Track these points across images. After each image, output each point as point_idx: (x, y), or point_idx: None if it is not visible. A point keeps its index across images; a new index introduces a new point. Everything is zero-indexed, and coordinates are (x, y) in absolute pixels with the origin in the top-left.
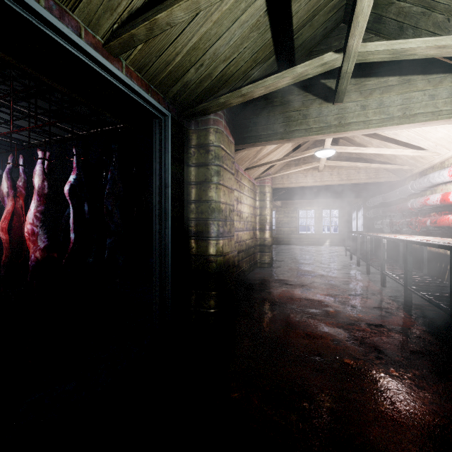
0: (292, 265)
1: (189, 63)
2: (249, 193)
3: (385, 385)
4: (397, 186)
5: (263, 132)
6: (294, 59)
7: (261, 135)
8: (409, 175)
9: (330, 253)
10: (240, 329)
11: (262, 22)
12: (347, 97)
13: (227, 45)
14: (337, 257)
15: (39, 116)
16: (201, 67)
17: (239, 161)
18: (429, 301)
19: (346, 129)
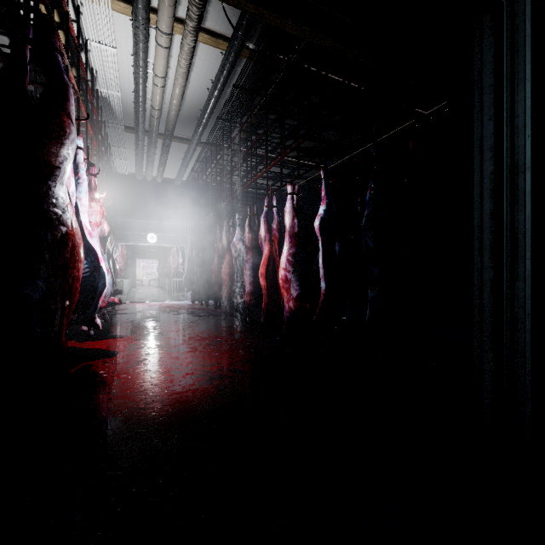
0: None
1: None
2: None
3: None
4: None
5: None
6: None
7: None
8: None
9: None
10: None
11: None
12: None
13: None
14: None
15: (293, 160)
16: None
17: None
18: None
19: None
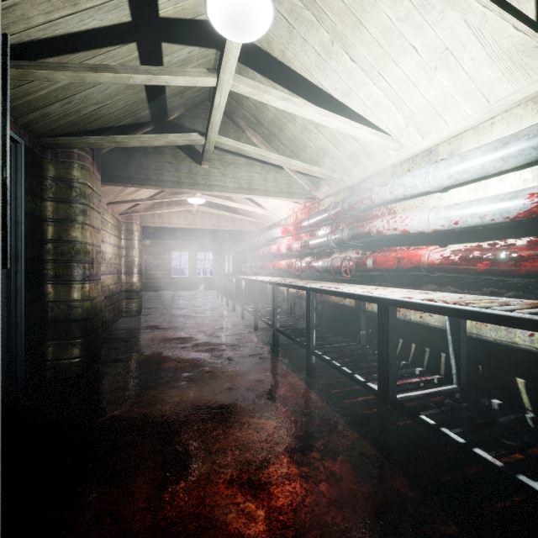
0: (164, 311)
1: (55, 98)
2: (113, 231)
3: (230, 375)
4: (256, 235)
5: (136, 175)
6: (168, 116)
7: (133, 177)
8: (262, 227)
9: (205, 296)
10: (112, 372)
11: (138, 85)
12: (212, 164)
13: (100, 93)
14: (210, 300)
15: None
16: (69, 104)
17: (102, 194)
18: (265, 322)
19: (211, 189)
